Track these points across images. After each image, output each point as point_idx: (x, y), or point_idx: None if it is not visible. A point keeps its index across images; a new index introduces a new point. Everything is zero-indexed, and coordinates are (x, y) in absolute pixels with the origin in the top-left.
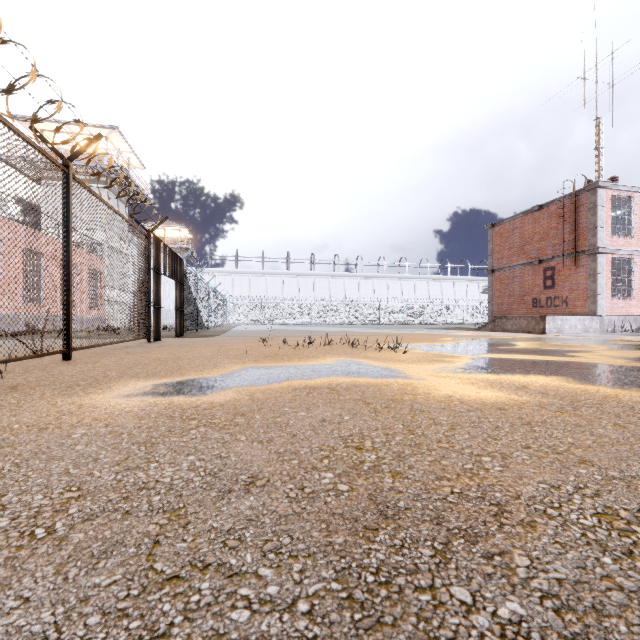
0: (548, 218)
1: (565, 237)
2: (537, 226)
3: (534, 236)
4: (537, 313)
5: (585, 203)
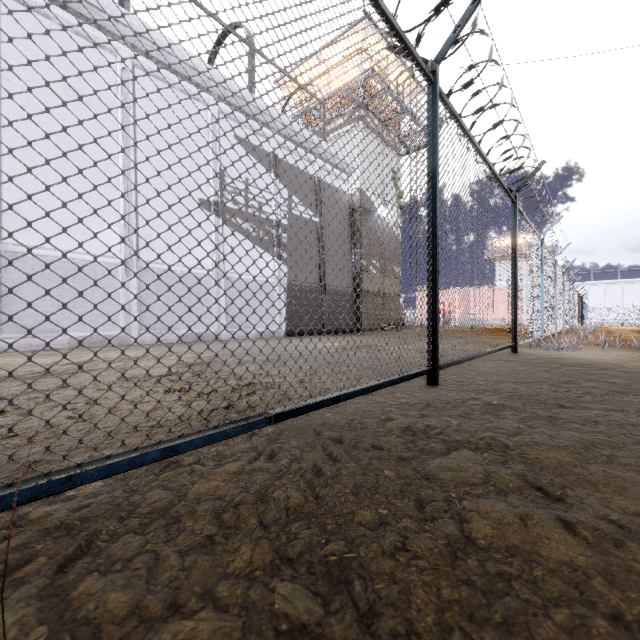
0: None
1: None
2: None
3: None
4: None
5: None
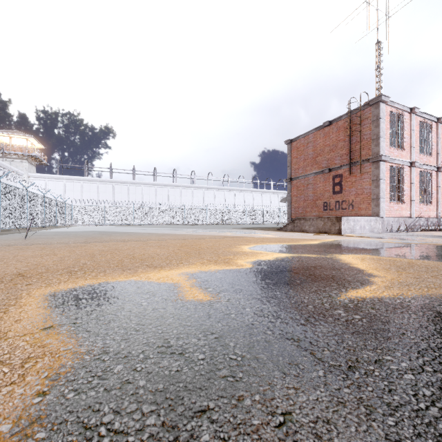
0: (337, 132)
1: (351, 148)
2: (327, 139)
3: (325, 148)
4: (327, 215)
5: (369, 116)
